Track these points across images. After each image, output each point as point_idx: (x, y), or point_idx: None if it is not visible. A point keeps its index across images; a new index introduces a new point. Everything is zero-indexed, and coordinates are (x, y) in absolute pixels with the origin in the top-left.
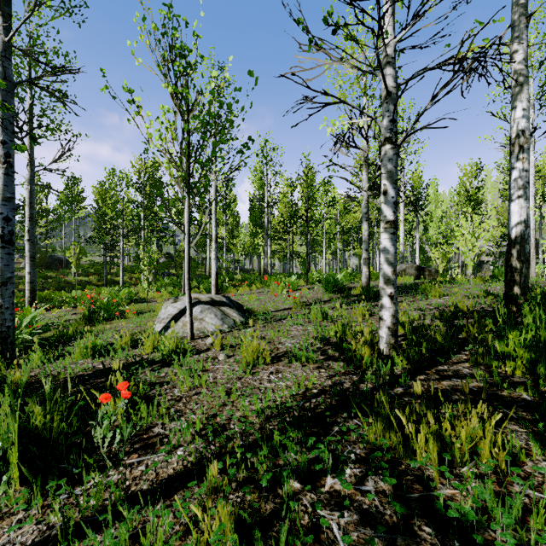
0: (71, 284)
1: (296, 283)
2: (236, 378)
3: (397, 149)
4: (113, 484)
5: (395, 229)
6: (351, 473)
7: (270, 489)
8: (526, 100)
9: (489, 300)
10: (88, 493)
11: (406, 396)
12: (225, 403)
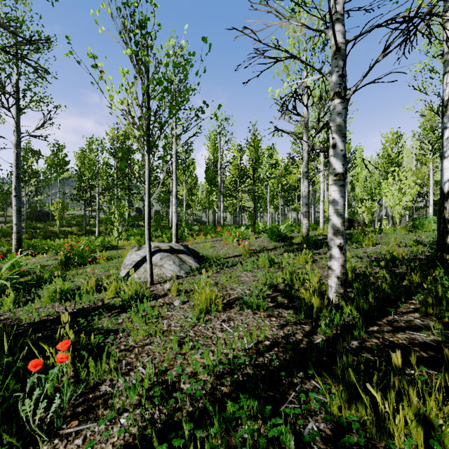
0: (56, 234)
1: (245, 233)
2: (189, 326)
3: (346, 103)
4: None
5: (344, 181)
6: None
7: None
8: None
9: (420, 249)
10: None
11: (363, 351)
12: (177, 355)
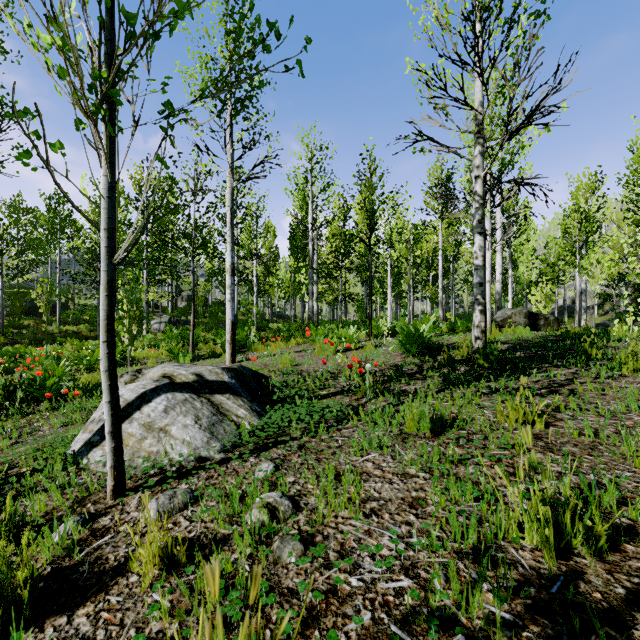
0: (52, 336)
1: (356, 338)
2: None
3: None
4: None
5: None
6: None
7: None
8: None
9: None
10: None
11: None
12: None
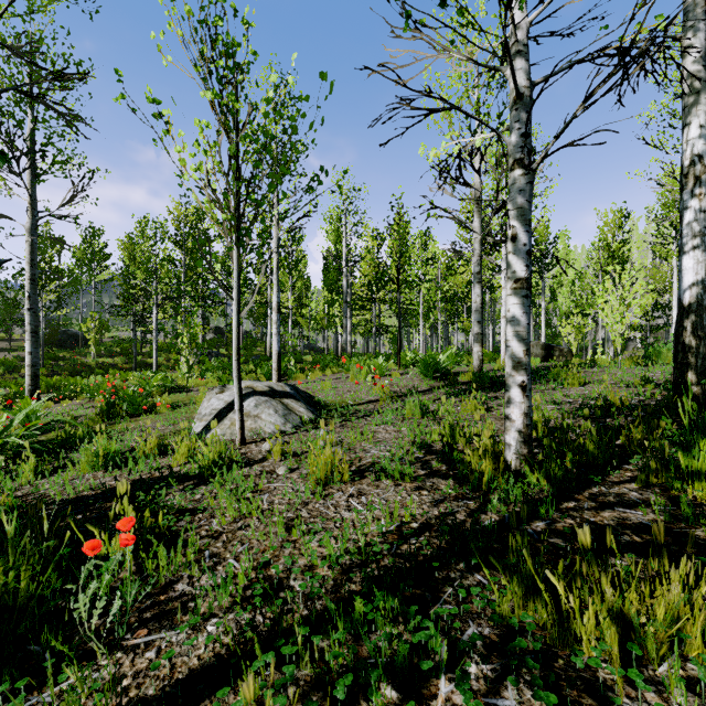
0: (89, 368)
1: (384, 367)
2: (301, 503)
3: (532, 176)
4: (103, 684)
5: (528, 290)
6: (477, 673)
7: (348, 701)
8: (705, 113)
9: (650, 390)
10: (61, 701)
11: (551, 535)
12: (284, 543)
